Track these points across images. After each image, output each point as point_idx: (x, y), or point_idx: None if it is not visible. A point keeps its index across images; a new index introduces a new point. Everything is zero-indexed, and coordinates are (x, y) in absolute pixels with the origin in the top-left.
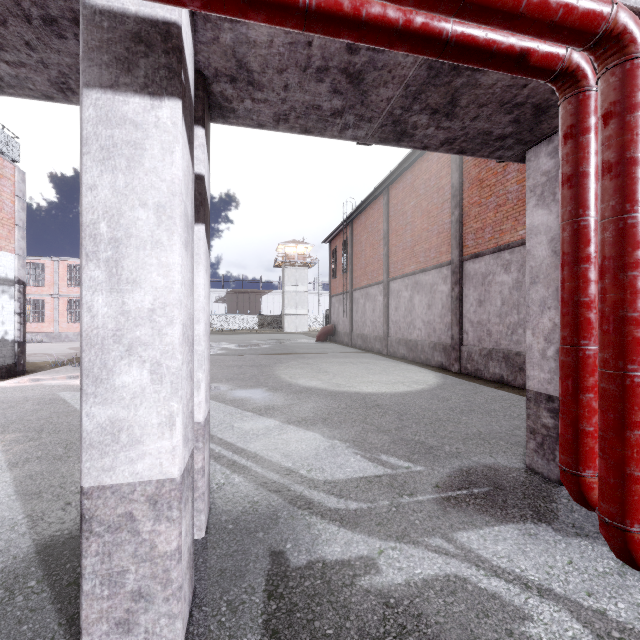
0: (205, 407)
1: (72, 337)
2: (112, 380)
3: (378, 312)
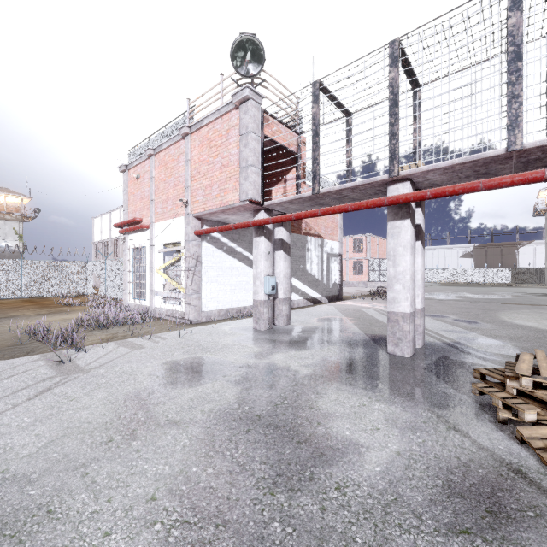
0: (421, 304)
1: (355, 284)
2: (393, 287)
3: None
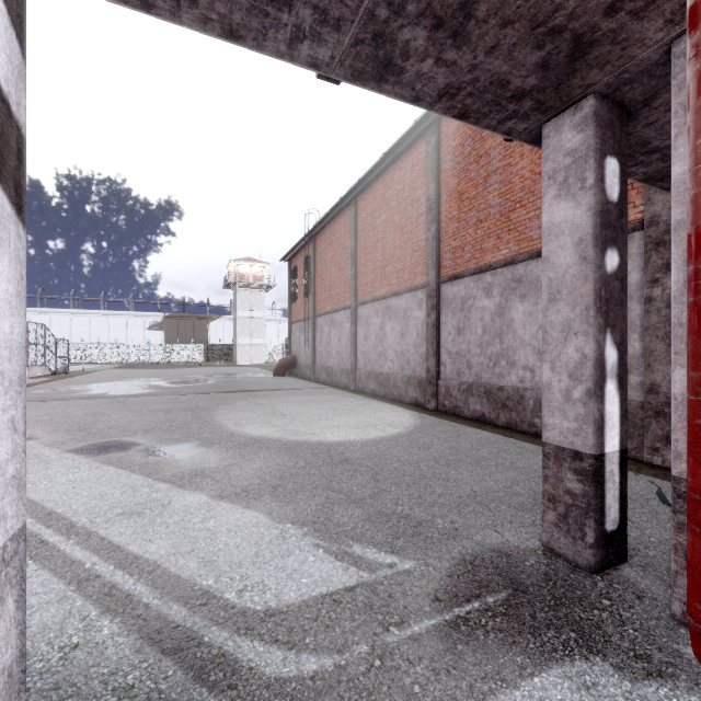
0: None
1: None
2: None
3: (345, 341)
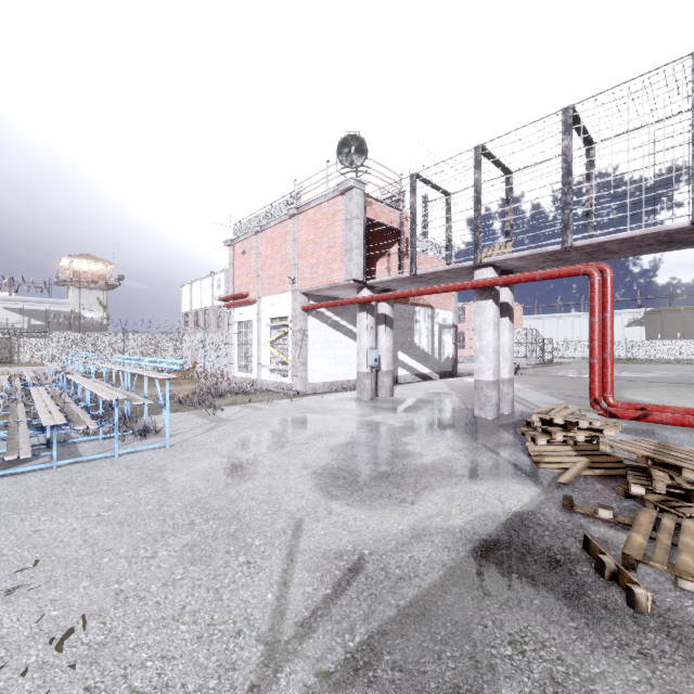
0: (509, 375)
1: None
2: (479, 359)
3: None
